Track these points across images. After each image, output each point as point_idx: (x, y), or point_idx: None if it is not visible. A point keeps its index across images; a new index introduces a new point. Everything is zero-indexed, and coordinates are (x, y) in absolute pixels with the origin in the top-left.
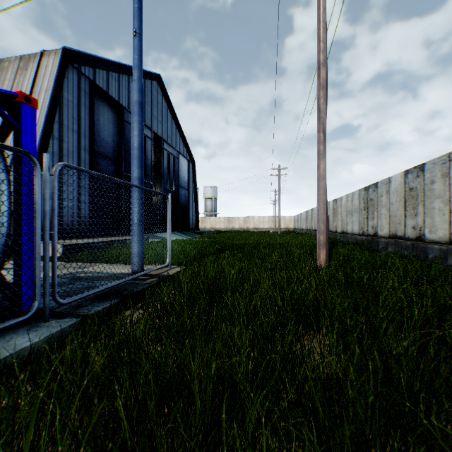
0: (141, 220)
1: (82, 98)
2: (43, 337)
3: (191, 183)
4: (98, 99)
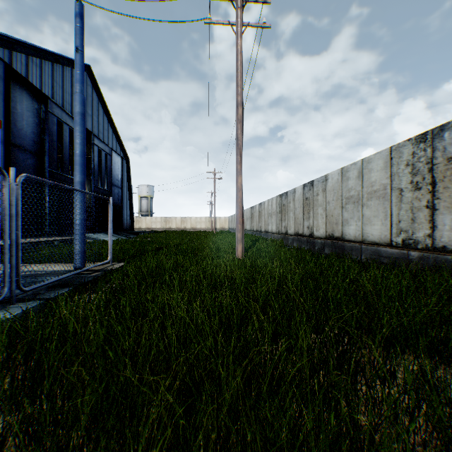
0: (84, 221)
1: None
2: (19, 312)
3: (125, 182)
4: (15, 85)
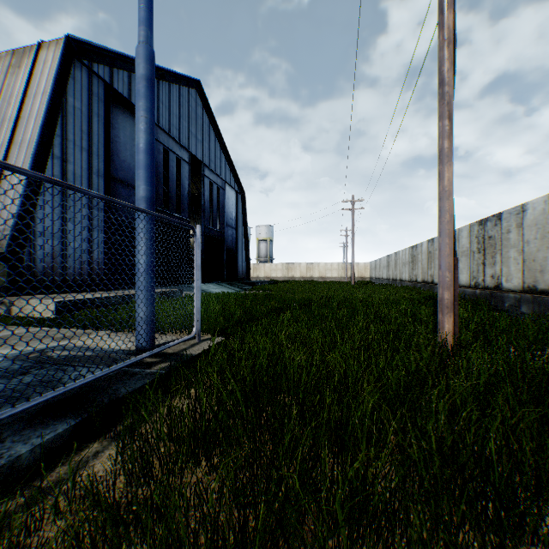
0: (151, 266)
1: (94, 106)
2: None
3: (240, 221)
4: (117, 109)
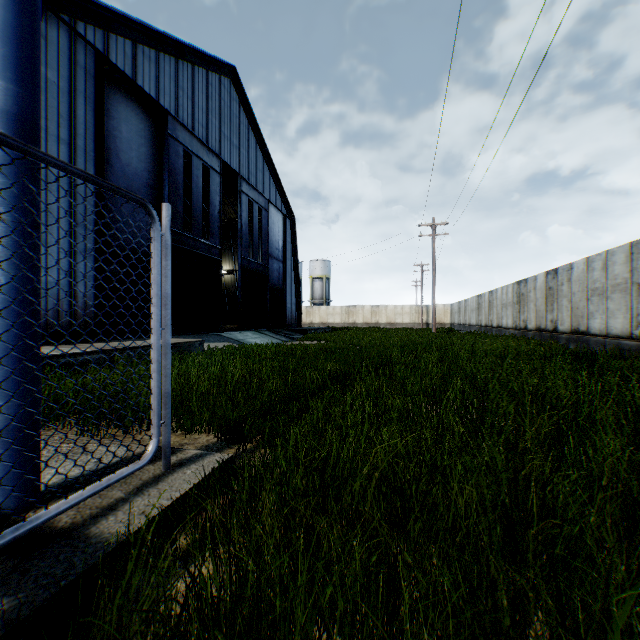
0: (19, 294)
1: (79, 81)
2: None
3: (289, 252)
4: (117, 93)
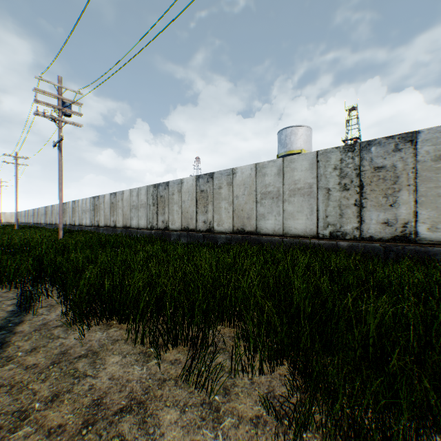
0: None
1: None
2: None
3: None
4: None
